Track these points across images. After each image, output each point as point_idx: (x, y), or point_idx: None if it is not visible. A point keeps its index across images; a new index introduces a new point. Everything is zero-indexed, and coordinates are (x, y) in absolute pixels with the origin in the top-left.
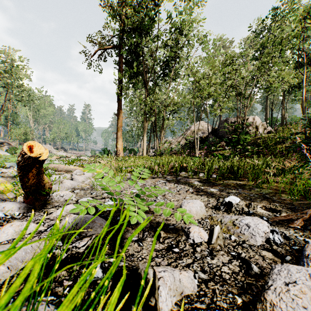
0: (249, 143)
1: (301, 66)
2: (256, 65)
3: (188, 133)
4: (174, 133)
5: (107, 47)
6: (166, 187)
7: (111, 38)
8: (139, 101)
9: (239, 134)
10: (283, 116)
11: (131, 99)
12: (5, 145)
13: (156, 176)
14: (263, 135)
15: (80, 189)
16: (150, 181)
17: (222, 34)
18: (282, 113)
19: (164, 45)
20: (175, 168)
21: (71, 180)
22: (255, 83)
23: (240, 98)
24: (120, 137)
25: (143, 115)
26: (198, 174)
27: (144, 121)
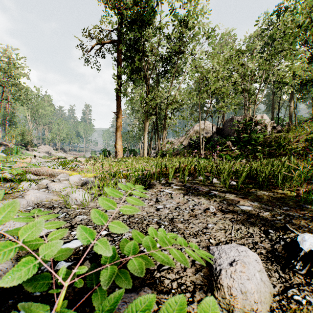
0: (257, 143)
1: (310, 62)
2: (267, 58)
3: (191, 133)
4: (176, 133)
5: (106, 42)
6: (173, 202)
7: (109, 33)
8: (140, 99)
9: (250, 132)
10: (291, 115)
11: (131, 97)
12: (2, 146)
13: (158, 182)
14: (273, 135)
15: (46, 206)
16: (151, 190)
17: (227, 28)
18: (289, 112)
19: (167, 38)
20: (181, 172)
21: (46, 188)
22: (264, 79)
23: (246, 95)
24: (119, 137)
25: (143, 114)
26: (210, 179)
27: (145, 120)
